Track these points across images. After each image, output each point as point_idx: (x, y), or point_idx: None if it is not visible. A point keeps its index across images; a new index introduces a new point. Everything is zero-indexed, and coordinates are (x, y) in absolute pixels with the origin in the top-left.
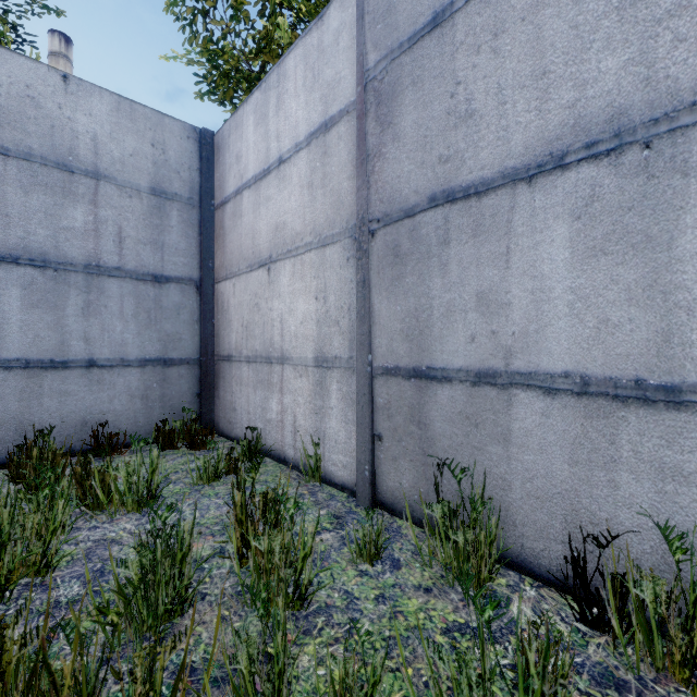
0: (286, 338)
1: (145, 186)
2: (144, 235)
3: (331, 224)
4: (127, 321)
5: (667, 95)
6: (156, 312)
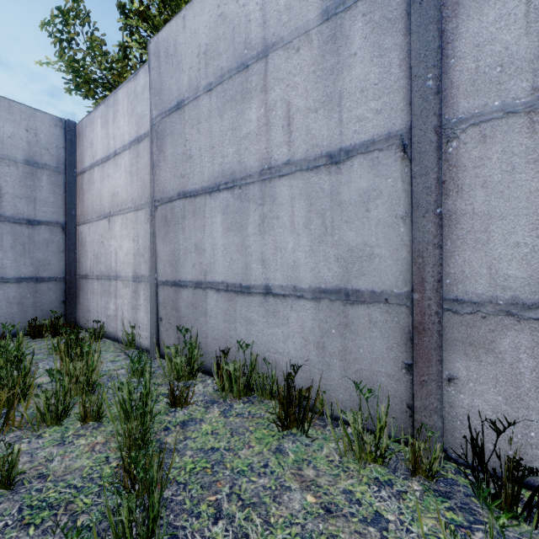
0: (118, 264)
1: (21, 159)
2: (20, 192)
3: (140, 198)
4: (6, 251)
5: (244, 169)
6: (29, 245)
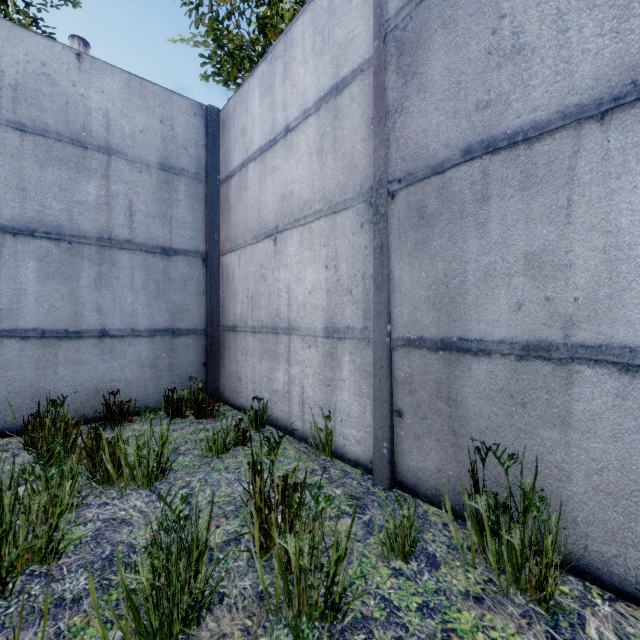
0: (294, 308)
1: (154, 162)
2: (153, 209)
3: (343, 190)
4: (138, 293)
5: None
6: (164, 283)
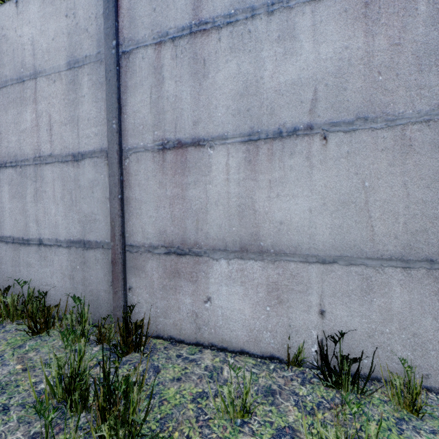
0: None
1: None
2: None
3: None
4: None
5: (23, 154)
6: None
